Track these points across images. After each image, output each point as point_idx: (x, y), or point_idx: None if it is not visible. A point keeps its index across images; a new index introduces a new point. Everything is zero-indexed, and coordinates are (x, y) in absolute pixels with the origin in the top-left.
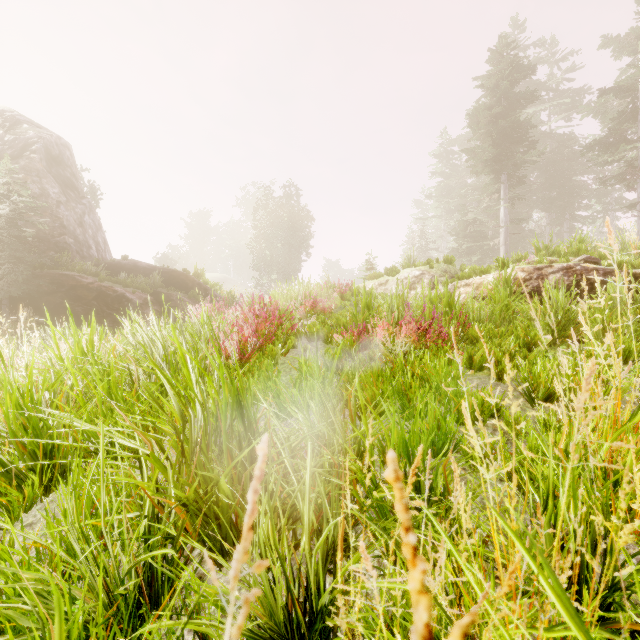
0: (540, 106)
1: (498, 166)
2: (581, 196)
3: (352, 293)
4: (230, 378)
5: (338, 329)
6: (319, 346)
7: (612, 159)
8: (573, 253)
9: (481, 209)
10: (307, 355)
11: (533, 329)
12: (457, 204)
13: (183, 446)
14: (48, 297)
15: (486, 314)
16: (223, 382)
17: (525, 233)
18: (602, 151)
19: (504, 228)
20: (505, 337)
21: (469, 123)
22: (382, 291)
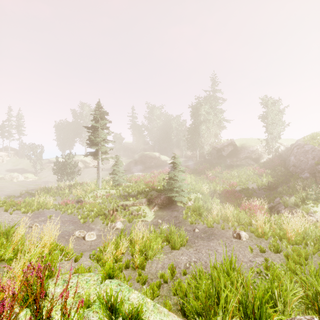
0: None
1: None
2: None
3: None
4: None
5: None
6: None
7: None
8: None
9: None
10: None
11: None
12: None
13: None
14: None
15: None
16: None
17: None
18: None
19: None
20: None
21: None
22: None
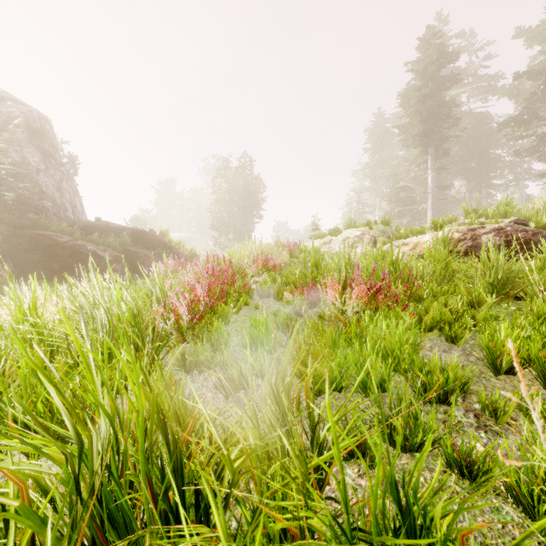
0: (461, 89)
1: (426, 140)
2: (496, 167)
3: (299, 251)
4: (147, 380)
5: (288, 287)
6: (270, 303)
7: (526, 134)
8: (500, 215)
9: (410, 178)
10: (258, 317)
11: (474, 287)
12: (389, 174)
13: (78, 480)
14: (27, 254)
15: (429, 273)
16: (138, 385)
17: (448, 198)
18: (517, 127)
19: (431, 194)
20: (447, 295)
21: (401, 102)
22: (326, 249)
